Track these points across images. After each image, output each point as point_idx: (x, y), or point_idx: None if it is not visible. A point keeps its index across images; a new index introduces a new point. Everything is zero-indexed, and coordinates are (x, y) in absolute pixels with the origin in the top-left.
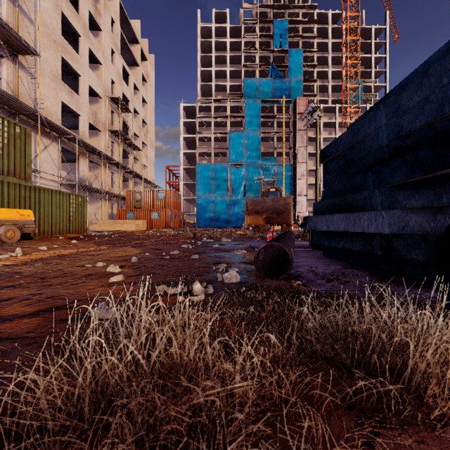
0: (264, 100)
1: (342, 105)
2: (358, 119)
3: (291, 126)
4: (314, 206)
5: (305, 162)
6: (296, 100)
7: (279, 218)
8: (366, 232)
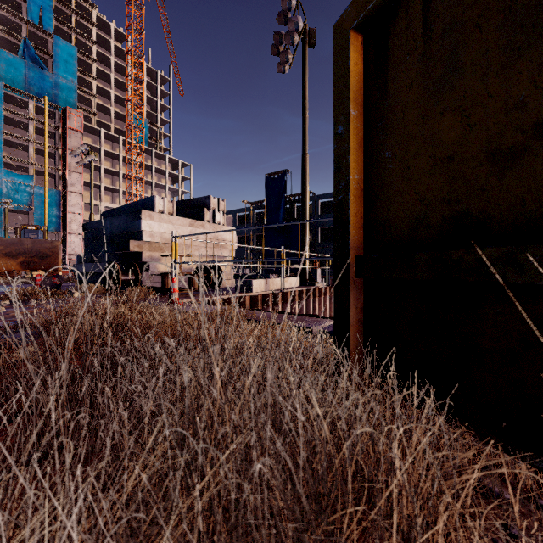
0: (9, 87)
1: (126, 140)
2: (105, 212)
3: (59, 140)
4: (78, 258)
5: (80, 193)
6: (67, 110)
7: (43, 262)
8: (102, 272)
